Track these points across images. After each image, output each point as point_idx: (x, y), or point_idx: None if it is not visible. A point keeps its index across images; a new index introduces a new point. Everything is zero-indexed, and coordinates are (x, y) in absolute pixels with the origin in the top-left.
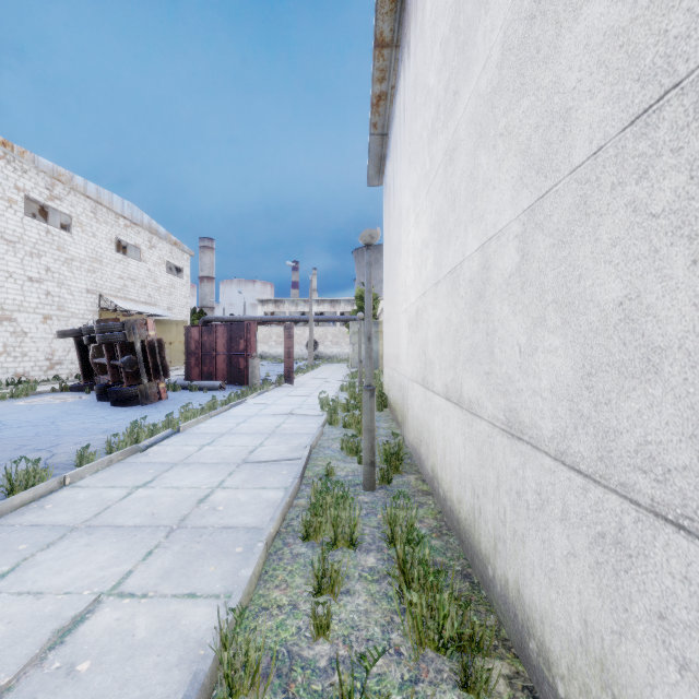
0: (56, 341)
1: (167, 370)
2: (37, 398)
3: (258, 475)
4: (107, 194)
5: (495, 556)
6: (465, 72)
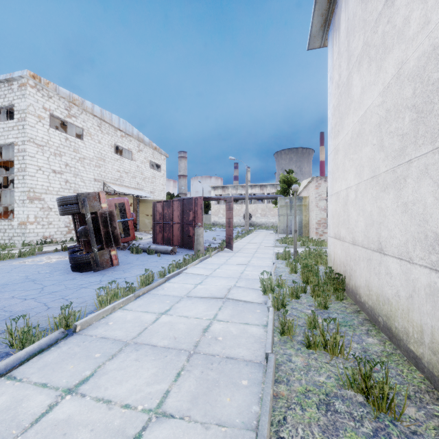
0: None
1: (118, 239)
2: (37, 257)
3: None
4: (108, 114)
5: None
6: None
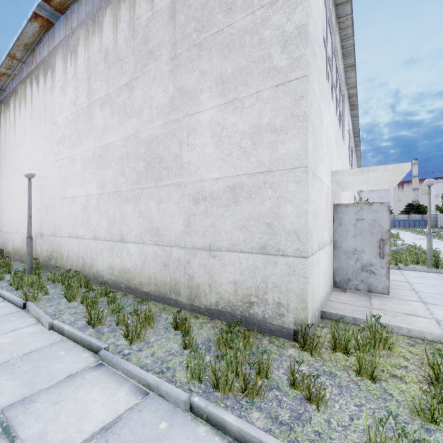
0: None
1: None
2: None
3: None
4: None
5: (91, 270)
6: (80, 143)
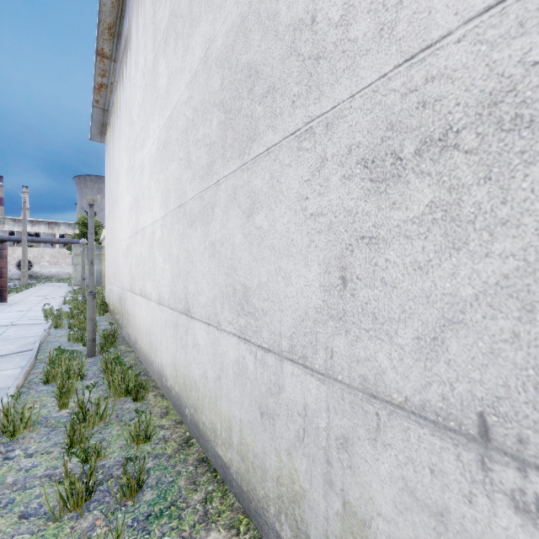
0: None
1: None
2: None
3: None
4: None
5: (156, 357)
6: (147, 136)
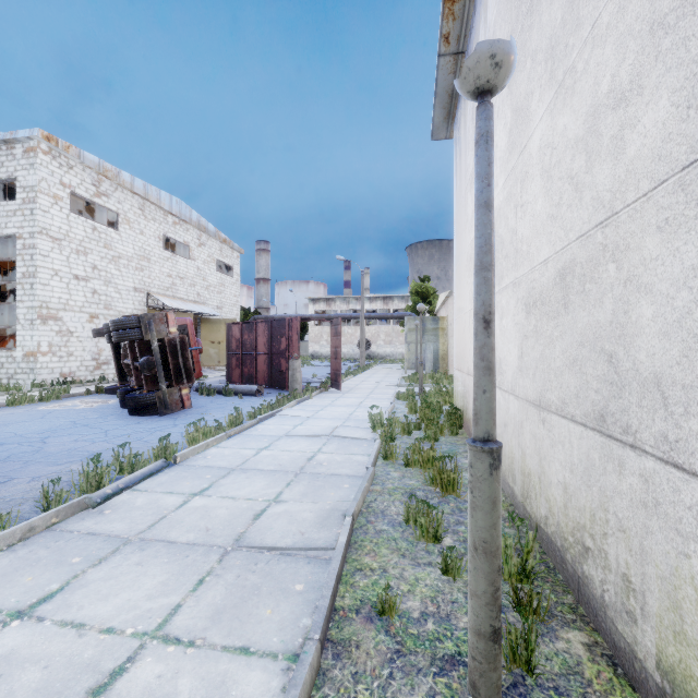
0: (103, 340)
1: (191, 374)
2: (66, 401)
3: (246, 594)
4: (155, 191)
5: None
6: None
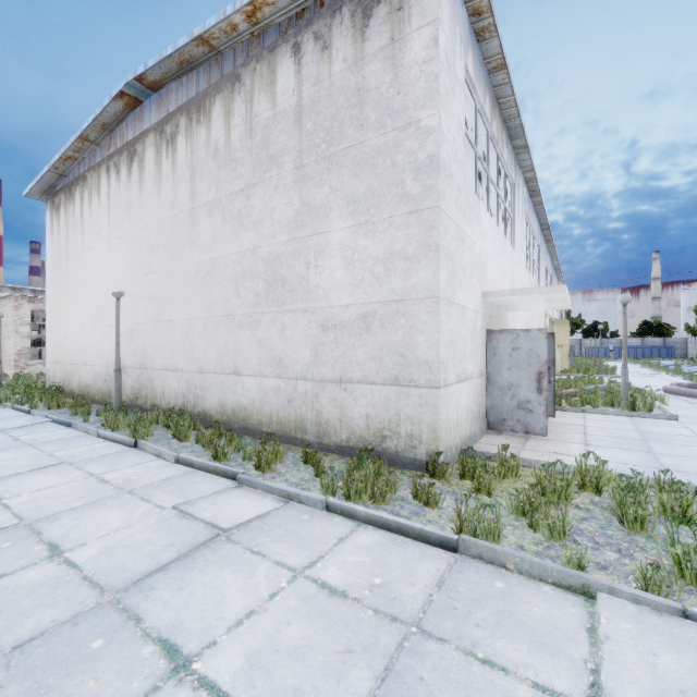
0: None
1: None
2: None
3: (32, 430)
4: None
5: (195, 409)
6: (180, 255)
